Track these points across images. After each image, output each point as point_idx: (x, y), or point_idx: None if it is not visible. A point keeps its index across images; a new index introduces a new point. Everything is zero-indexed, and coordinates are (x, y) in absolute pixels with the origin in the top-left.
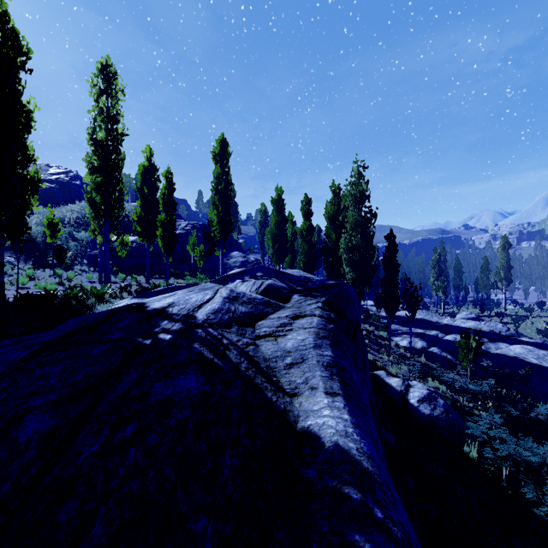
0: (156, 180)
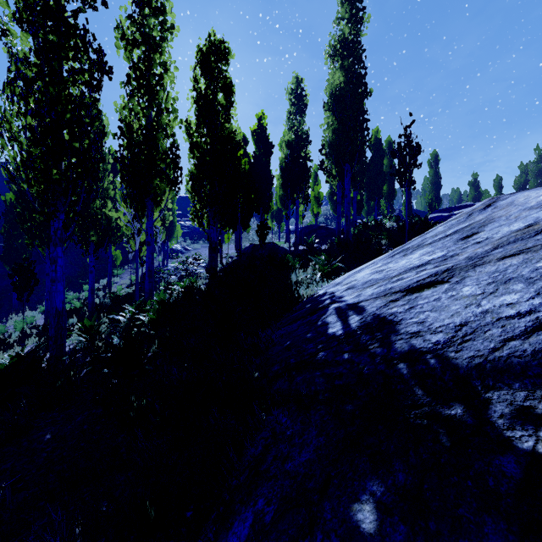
0: None
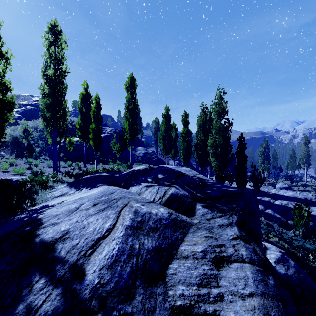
0: (90, 103)
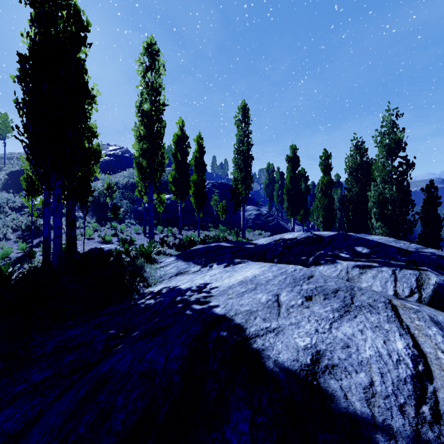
0: (186, 146)
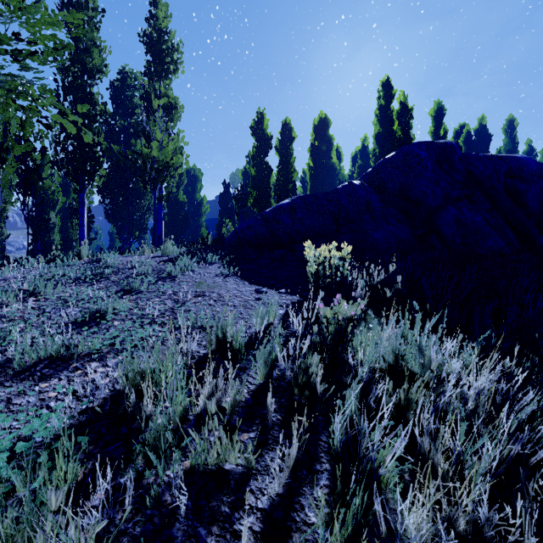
0: (534, 156)
